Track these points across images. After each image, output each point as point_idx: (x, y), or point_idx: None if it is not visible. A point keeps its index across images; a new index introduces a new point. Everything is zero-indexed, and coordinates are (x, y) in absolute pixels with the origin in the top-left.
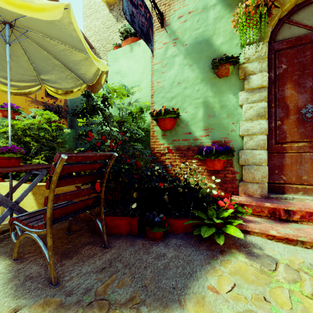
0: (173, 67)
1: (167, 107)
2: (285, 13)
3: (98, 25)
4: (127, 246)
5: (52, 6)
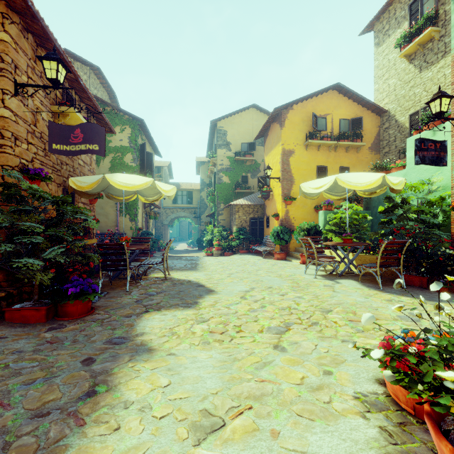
0: None
1: None
2: None
3: (393, 84)
4: (418, 290)
5: (377, 180)
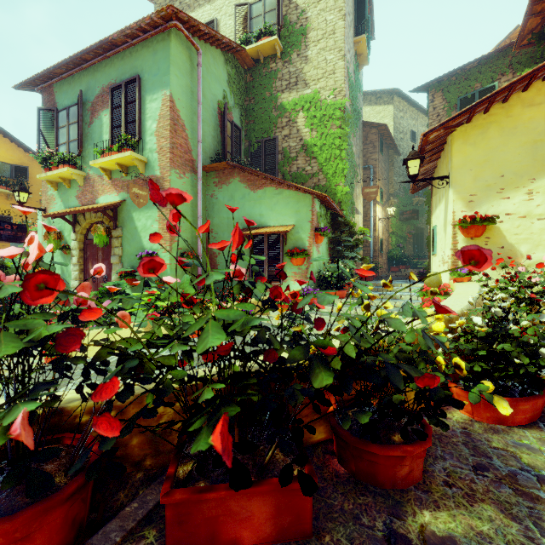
0: None
1: None
2: (89, 227)
3: None
4: None
5: None
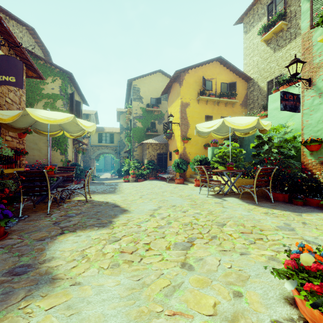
0: (319, 111)
1: (314, 136)
2: None
3: (256, 60)
4: (282, 204)
5: (253, 122)
